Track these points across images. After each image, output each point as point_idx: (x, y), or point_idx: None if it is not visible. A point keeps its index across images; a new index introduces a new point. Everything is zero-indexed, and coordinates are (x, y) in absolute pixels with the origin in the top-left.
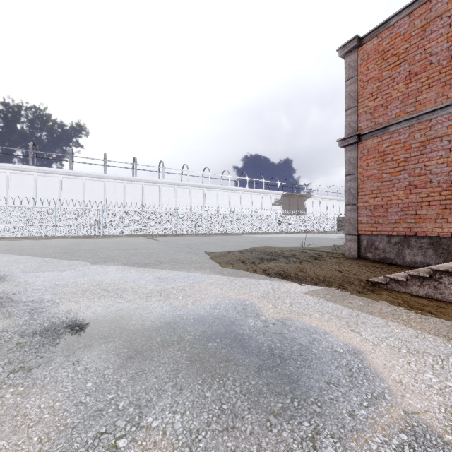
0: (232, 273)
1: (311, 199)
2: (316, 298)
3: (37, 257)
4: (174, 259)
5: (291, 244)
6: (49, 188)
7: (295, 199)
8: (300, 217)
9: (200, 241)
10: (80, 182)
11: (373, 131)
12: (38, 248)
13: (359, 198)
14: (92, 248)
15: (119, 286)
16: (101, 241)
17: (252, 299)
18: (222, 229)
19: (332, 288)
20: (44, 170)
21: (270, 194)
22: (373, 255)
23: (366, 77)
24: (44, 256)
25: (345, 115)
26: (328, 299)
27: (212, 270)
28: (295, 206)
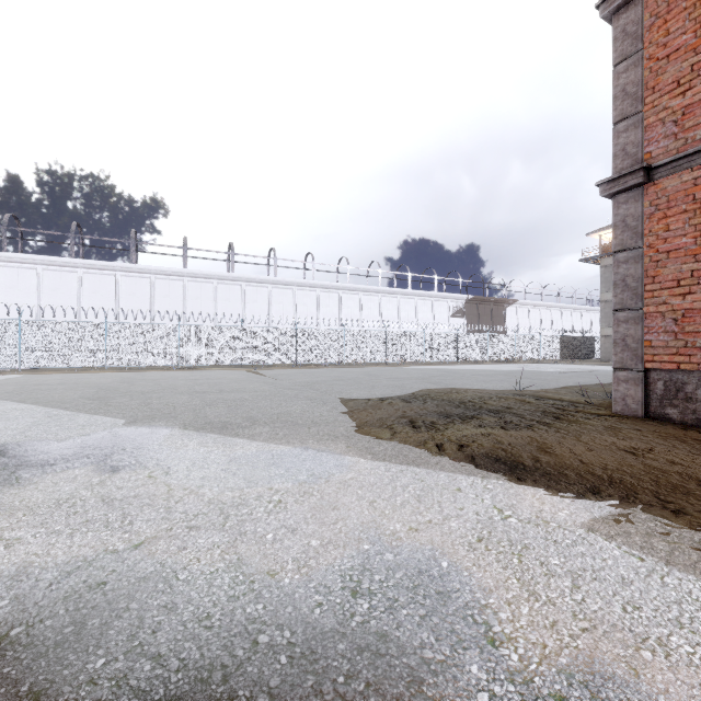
0: (392, 453)
1: (515, 307)
2: (629, 551)
3: (43, 407)
4: (280, 414)
5: (491, 384)
6: (100, 293)
7: (488, 307)
8: (497, 336)
9: (331, 376)
10: (148, 283)
11: (683, 158)
12: (62, 388)
13: (648, 297)
14: (149, 390)
15: (144, 488)
16: (171, 375)
17: (455, 551)
18: (368, 355)
19: (647, 509)
20: (93, 265)
21: (447, 299)
22: (682, 412)
23: (665, 49)
24: (57, 405)
25: (615, 133)
26: (670, 559)
27: (350, 442)
28: (488, 318)
